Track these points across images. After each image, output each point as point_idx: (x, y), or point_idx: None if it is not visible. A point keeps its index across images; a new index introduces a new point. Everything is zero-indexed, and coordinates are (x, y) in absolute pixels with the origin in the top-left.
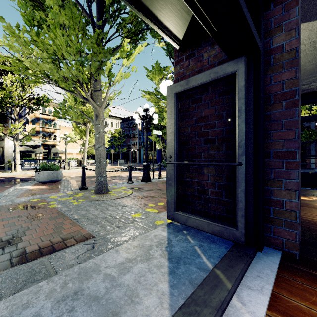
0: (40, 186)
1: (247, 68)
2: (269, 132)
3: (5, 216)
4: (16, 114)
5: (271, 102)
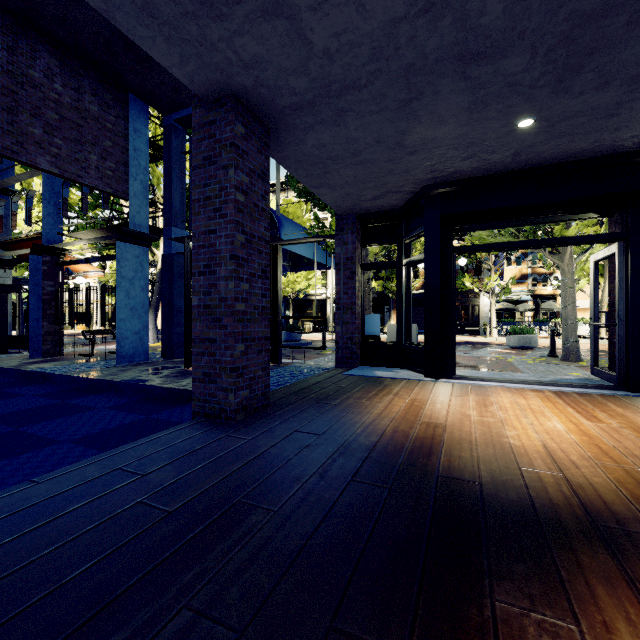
0: (509, 351)
1: (623, 249)
2: None
3: (476, 360)
4: (491, 263)
5: None
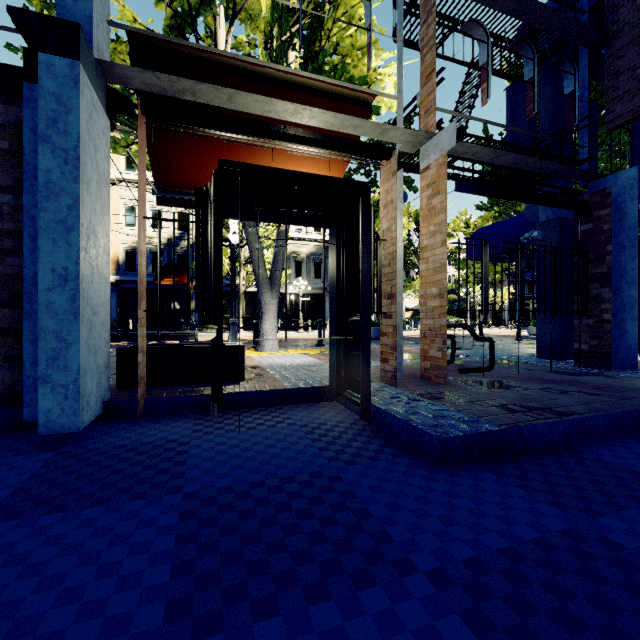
0: None
1: None
2: None
3: None
4: None
5: None
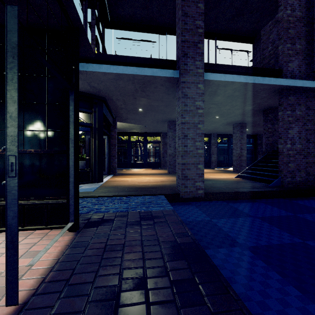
0: None
1: (107, 138)
2: (111, 151)
3: None
4: None
5: (112, 145)
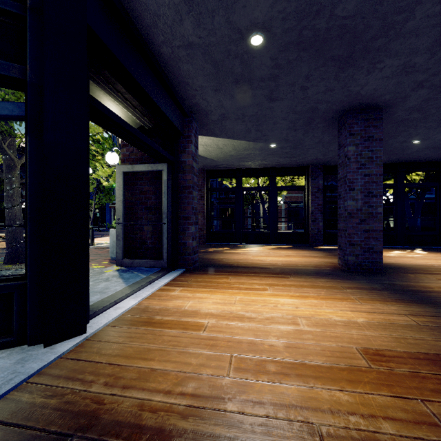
0: None
1: (168, 169)
2: (180, 206)
3: None
4: None
5: (181, 190)
